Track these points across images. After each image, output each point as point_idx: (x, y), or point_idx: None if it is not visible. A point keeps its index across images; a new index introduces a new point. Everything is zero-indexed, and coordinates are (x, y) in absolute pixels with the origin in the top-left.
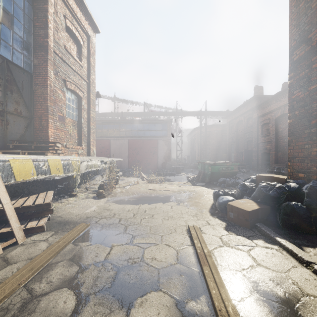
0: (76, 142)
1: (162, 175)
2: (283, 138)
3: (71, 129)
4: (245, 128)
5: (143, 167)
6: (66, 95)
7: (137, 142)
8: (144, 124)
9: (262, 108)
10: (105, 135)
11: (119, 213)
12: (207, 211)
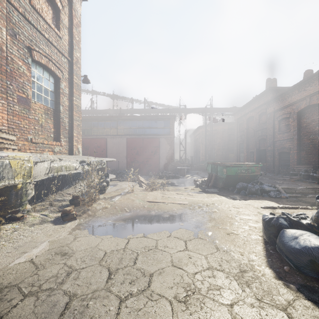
0: (51, 137)
1: (164, 178)
2: (308, 135)
3: (42, 117)
4: (257, 124)
5: (143, 169)
6: (33, 71)
7: (136, 141)
8: (145, 120)
9: (279, 100)
10: (101, 133)
11: (79, 270)
12: (262, 262)
